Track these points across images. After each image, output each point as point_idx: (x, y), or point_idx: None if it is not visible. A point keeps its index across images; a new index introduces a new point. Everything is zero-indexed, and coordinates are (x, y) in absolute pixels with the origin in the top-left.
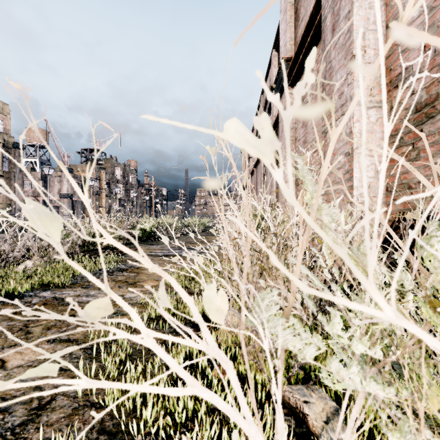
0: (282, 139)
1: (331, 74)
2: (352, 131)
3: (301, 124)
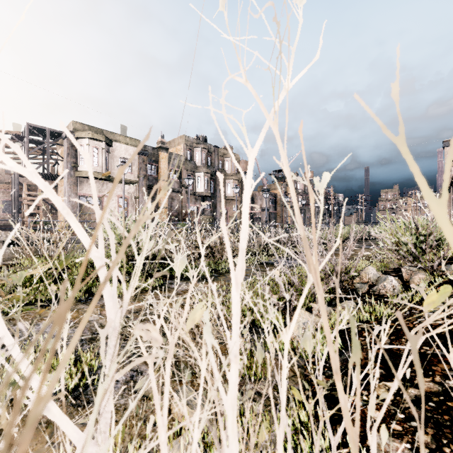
0: None
1: None
2: None
3: None
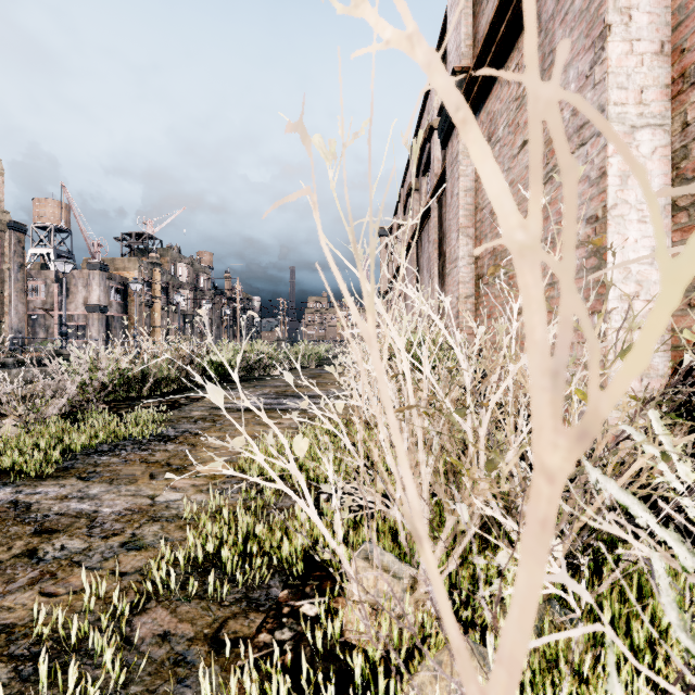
0: (453, 210)
1: None
2: (604, 174)
3: None
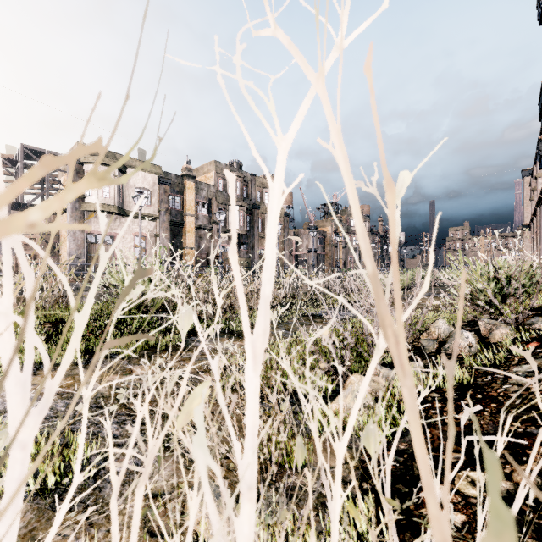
0: None
1: None
2: None
3: None
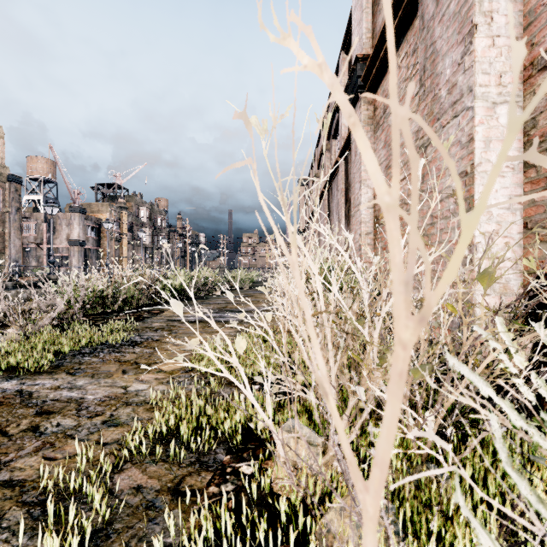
0: (356, 166)
1: (435, 61)
2: (472, 139)
3: (382, 144)
